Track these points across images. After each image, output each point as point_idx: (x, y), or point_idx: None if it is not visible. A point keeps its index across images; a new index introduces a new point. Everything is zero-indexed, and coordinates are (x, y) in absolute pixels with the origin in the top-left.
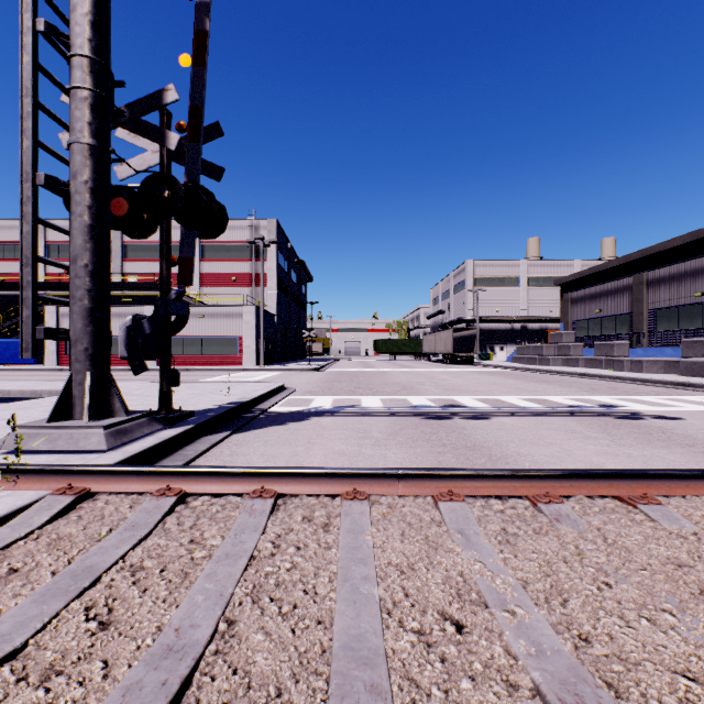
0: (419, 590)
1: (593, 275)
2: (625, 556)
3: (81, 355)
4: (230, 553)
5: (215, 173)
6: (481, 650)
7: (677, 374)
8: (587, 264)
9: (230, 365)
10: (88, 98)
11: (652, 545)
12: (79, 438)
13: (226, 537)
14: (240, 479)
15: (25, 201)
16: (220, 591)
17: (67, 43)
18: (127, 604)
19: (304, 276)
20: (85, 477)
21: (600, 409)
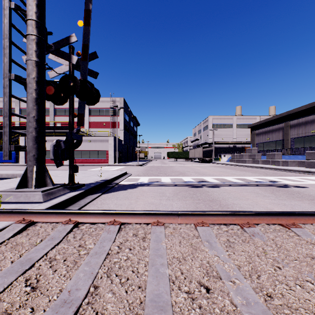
0: (188, 270)
1: (265, 123)
2: (286, 253)
3: (32, 158)
4: (97, 252)
5: (94, 75)
6: (218, 302)
7: (303, 167)
8: (263, 118)
9: (102, 163)
10: (35, 39)
11: (299, 247)
12: (30, 196)
13: (96, 244)
14: (104, 215)
15: (5, 87)
16: (91, 271)
17: (25, 14)
18: (46, 278)
19: (135, 123)
20: (31, 215)
21: (269, 183)
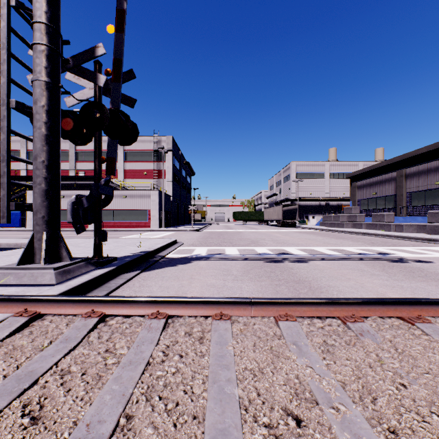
0: (267, 390)
1: (370, 171)
2: (412, 362)
3: (40, 221)
4: (132, 361)
5: (130, 102)
6: None
7: (425, 233)
8: (367, 164)
9: (142, 228)
10: (44, 50)
11: (430, 353)
12: (37, 276)
13: (130, 348)
14: (142, 305)
15: (2, 119)
16: (123, 391)
17: (31, 14)
18: (54, 402)
19: (189, 172)
20: (37, 304)
21: (378, 256)
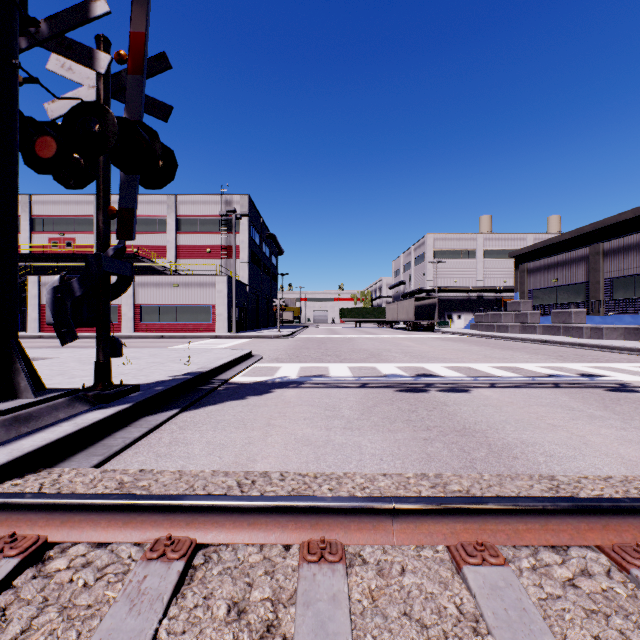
0: None
1: (546, 247)
2: None
3: None
4: None
5: (161, 111)
6: None
7: (637, 341)
8: (539, 238)
9: (204, 332)
10: None
11: None
12: None
13: None
14: (138, 516)
15: None
16: None
17: None
18: None
19: (275, 249)
20: None
21: (583, 379)
